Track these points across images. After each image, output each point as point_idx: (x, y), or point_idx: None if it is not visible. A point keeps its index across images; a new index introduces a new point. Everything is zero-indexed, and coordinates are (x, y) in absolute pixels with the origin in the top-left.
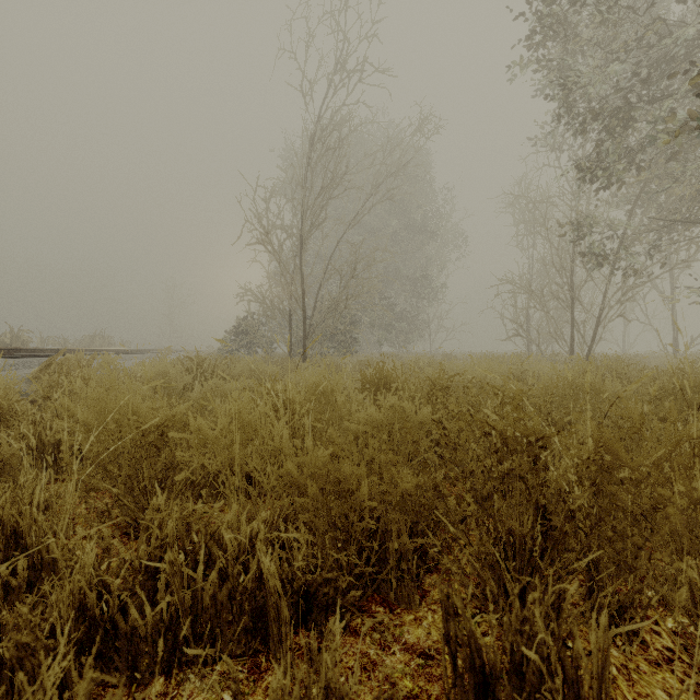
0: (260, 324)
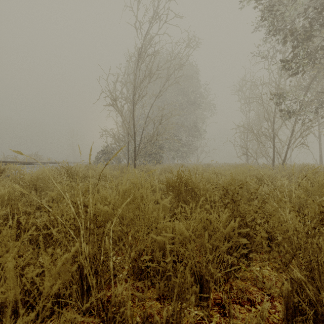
0: (114, 149)
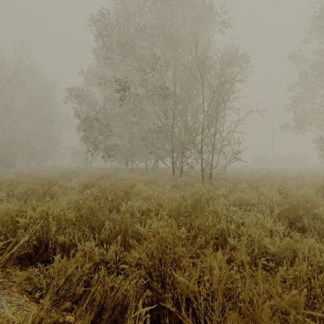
0: None
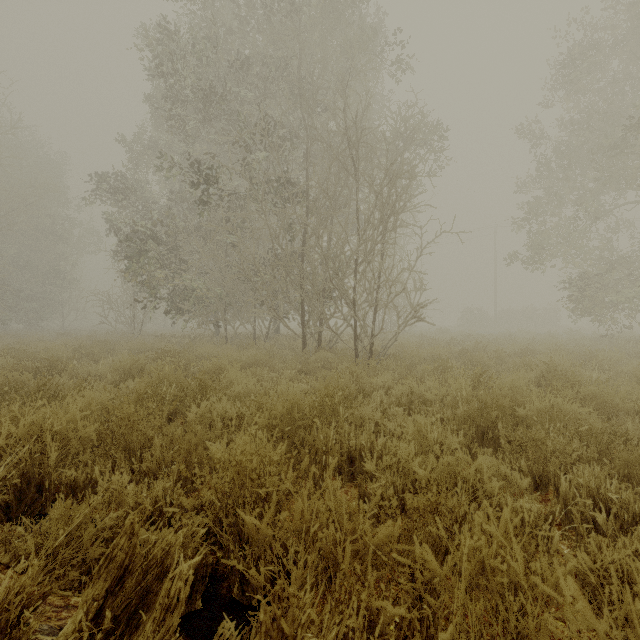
0: None
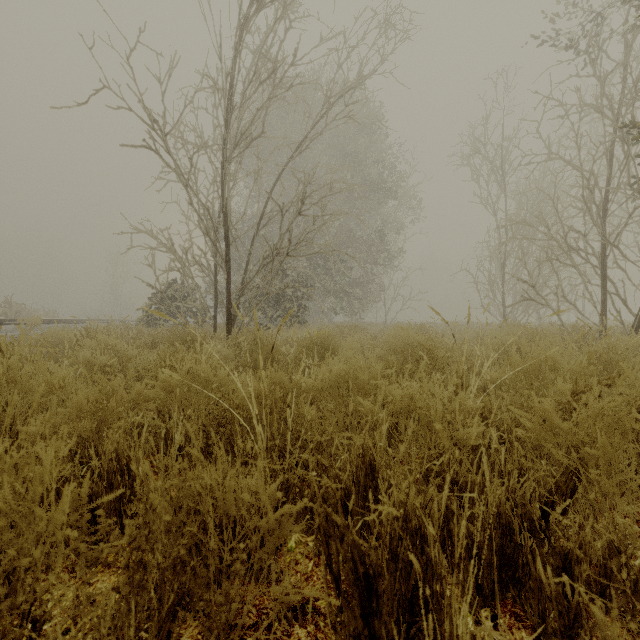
0: (193, 289)
